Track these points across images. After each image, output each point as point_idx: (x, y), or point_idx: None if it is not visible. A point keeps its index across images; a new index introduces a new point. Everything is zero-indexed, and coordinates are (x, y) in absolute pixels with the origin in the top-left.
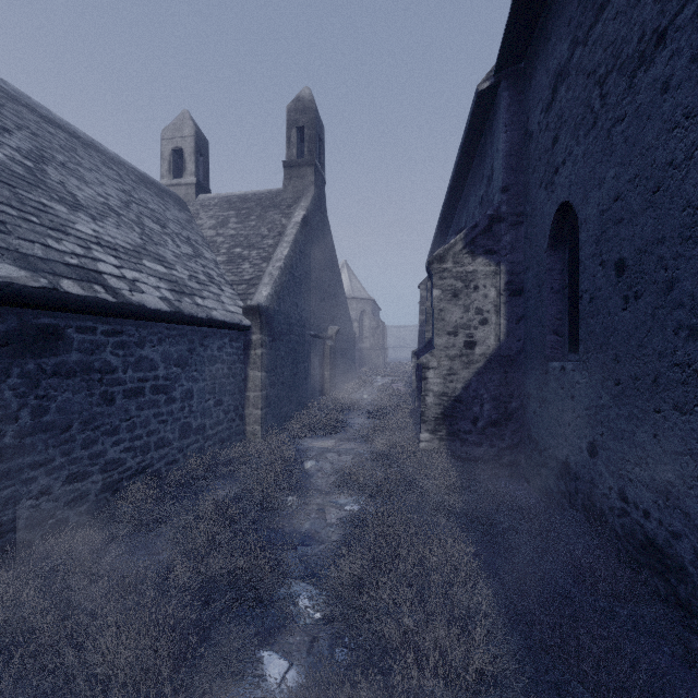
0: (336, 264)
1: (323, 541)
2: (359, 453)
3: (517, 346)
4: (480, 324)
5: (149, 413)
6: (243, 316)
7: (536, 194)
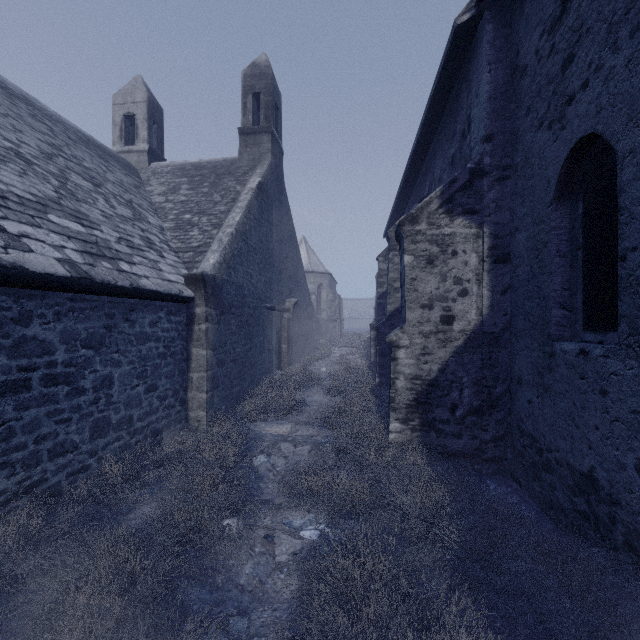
0: (294, 236)
1: (268, 601)
2: (318, 442)
3: (503, 321)
4: (459, 295)
5: (40, 413)
6: (185, 286)
7: (531, 139)
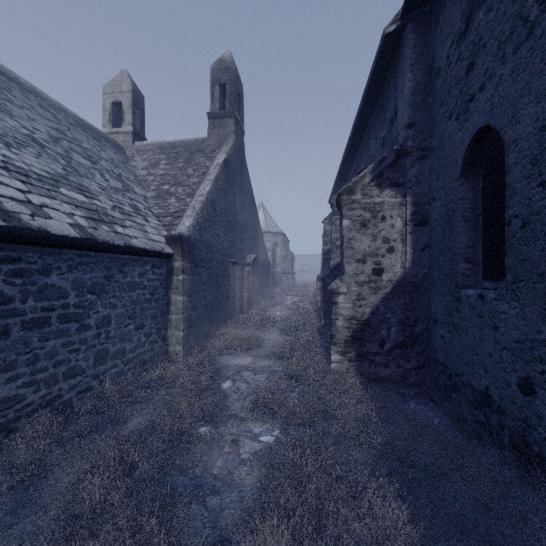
0: (253, 202)
1: (235, 485)
2: (273, 371)
3: (422, 273)
4: (387, 252)
5: (57, 343)
6: (166, 245)
7: (444, 127)
